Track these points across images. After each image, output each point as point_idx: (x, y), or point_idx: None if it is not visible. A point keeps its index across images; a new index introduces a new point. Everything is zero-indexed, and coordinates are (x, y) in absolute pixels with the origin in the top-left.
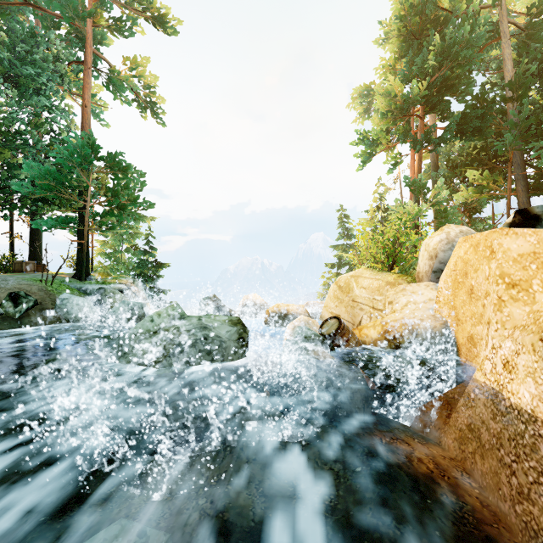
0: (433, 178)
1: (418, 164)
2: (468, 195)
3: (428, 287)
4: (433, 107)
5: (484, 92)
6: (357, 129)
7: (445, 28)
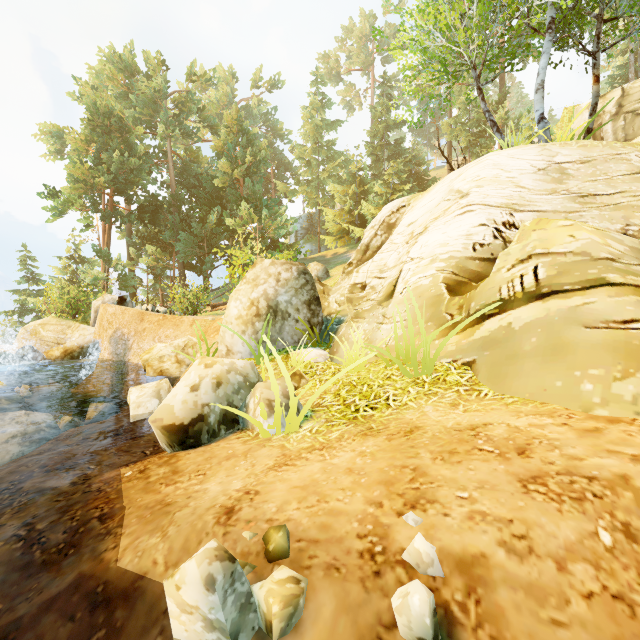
0: (128, 240)
1: (109, 233)
2: (150, 263)
3: (94, 327)
4: (120, 192)
5: (157, 196)
6: (47, 186)
7: (129, 137)
